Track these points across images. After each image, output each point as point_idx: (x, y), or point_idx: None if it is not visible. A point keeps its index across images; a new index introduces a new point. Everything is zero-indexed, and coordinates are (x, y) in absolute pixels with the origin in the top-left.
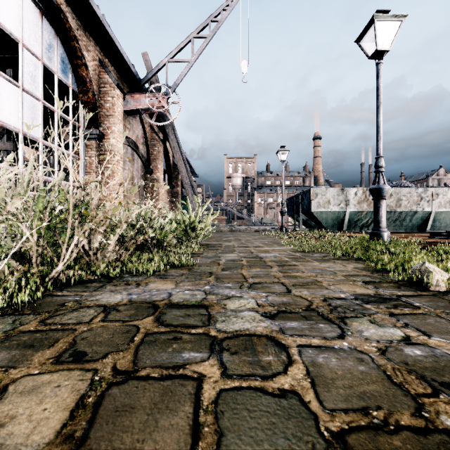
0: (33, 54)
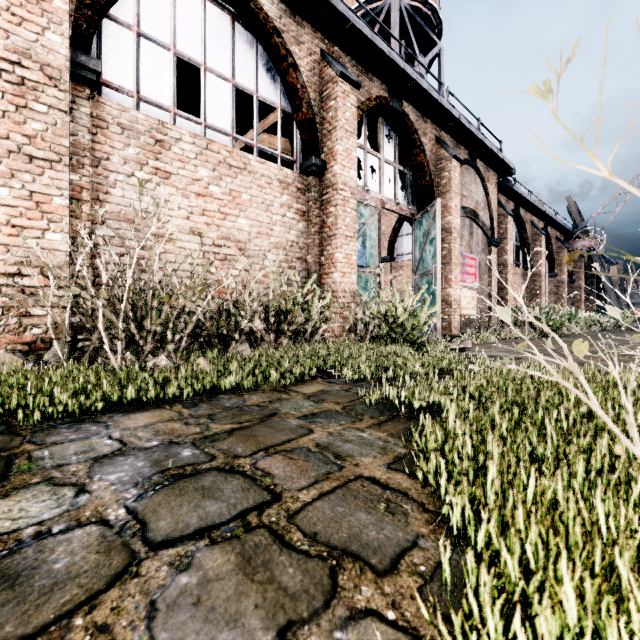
0: None
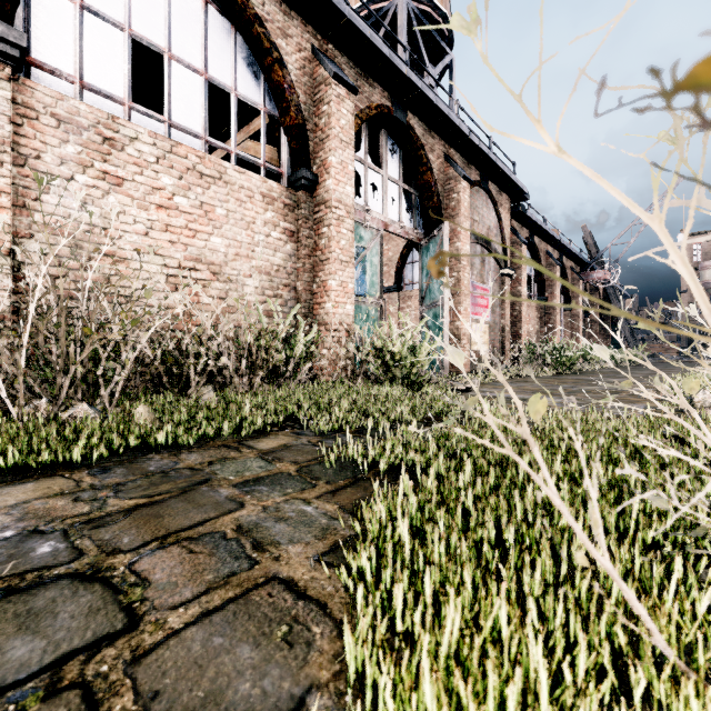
0: None
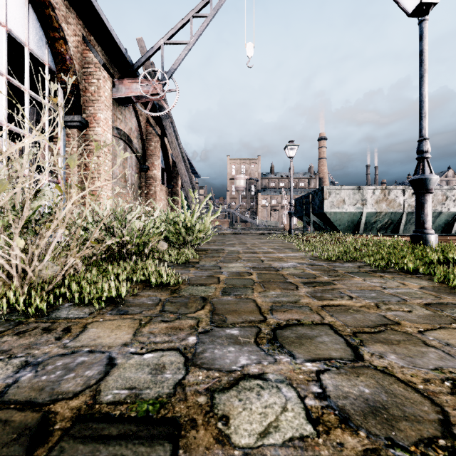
0: None
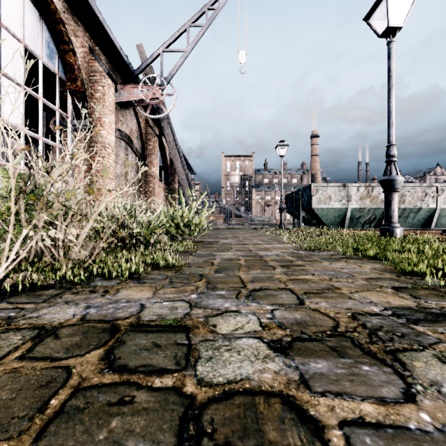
0: (13, 35)
